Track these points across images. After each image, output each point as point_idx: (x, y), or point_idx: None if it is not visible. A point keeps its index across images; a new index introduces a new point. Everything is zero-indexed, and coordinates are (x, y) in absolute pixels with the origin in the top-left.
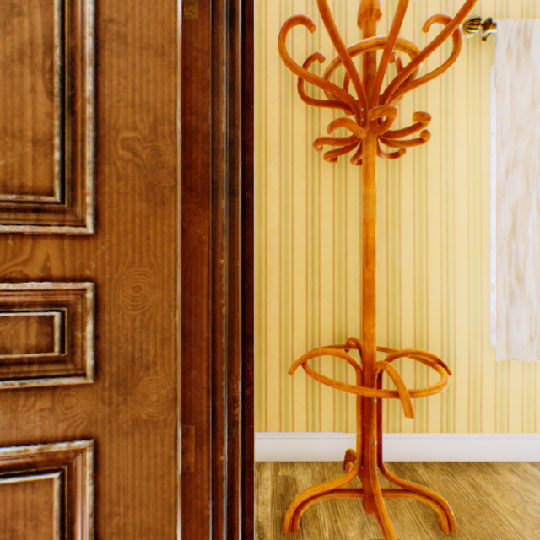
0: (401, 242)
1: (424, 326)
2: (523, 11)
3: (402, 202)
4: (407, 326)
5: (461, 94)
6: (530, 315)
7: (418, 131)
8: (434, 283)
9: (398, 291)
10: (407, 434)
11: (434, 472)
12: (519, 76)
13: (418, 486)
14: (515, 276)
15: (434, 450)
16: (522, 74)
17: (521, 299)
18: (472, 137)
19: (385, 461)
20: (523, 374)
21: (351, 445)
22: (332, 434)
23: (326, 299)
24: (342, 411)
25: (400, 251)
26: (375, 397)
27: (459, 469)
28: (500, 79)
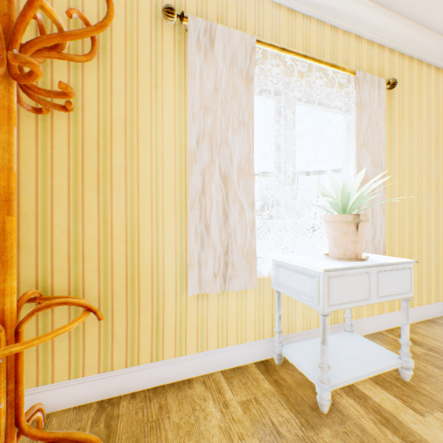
0: (113, 195)
1: (137, 271)
2: (219, 18)
3: (115, 159)
4: (119, 272)
5: (170, 72)
6: (215, 256)
7: (38, 77)
8: (145, 233)
9: (111, 240)
10: (120, 370)
11: (136, 402)
12: (207, 66)
13: (66, 434)
14: (205, 226)
15: (144, 379)
16: (209, 65)
17: (208, 244)
18: (179, 110)
19: (95, 402)
20: (219, 302)
21: (58, 395)
22: (35, 389)
23: (27, 251)
24: (49, 363)
25: (113, 203)
26: (2, 357)
27: (161, 392)
28: (192, 65)
